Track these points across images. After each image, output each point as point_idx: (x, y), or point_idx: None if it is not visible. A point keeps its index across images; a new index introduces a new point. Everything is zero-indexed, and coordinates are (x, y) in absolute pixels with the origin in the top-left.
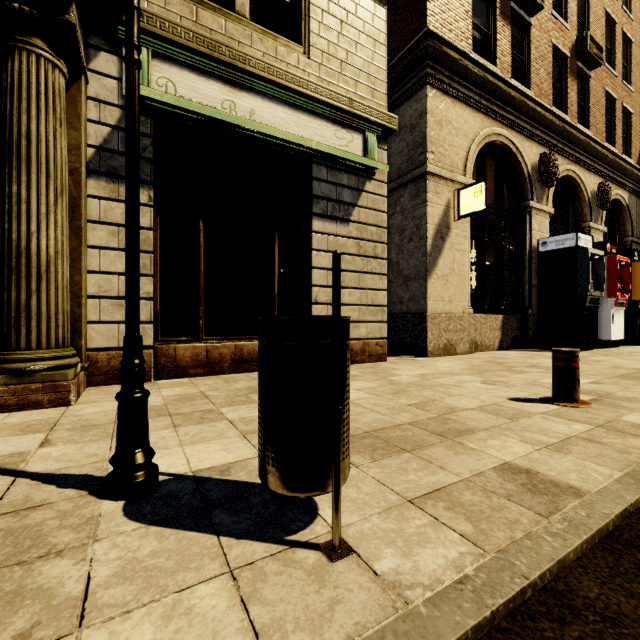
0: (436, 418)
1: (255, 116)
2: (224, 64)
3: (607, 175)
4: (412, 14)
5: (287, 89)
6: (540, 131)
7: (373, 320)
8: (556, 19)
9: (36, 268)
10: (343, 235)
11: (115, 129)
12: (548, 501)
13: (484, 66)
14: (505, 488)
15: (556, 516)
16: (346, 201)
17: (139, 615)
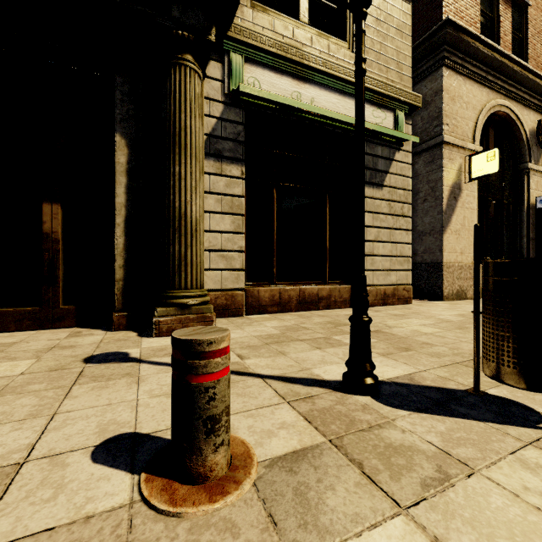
0: None
1: (314, 103)
2: (294, 63)
3: None
4: (427, 6)
5: (338, 79)
6: (537, 100)
7: (401, 269)
8: None
9: (190, 228)
10: (378, 198)
11: (219, 120)
12: None
13: (493, 46)
14: None
15: None
16: (380, 169)
17: (505, 465)
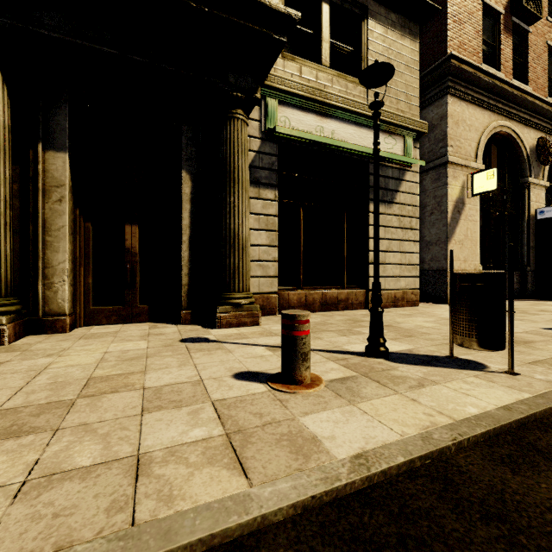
0: None
1: (335, 134)
2: (317, 102)
3: None
4: (433, 40)
5: (355, 113)
6: (537, 119)
7: (409, 275)
8: (551, 23)
9: (241, 245)
10: (389, 213)
11: (257, 153)
12: None
13: (493, 75)
14: None
15: None
16: (391, 188)
17: (454, 382)
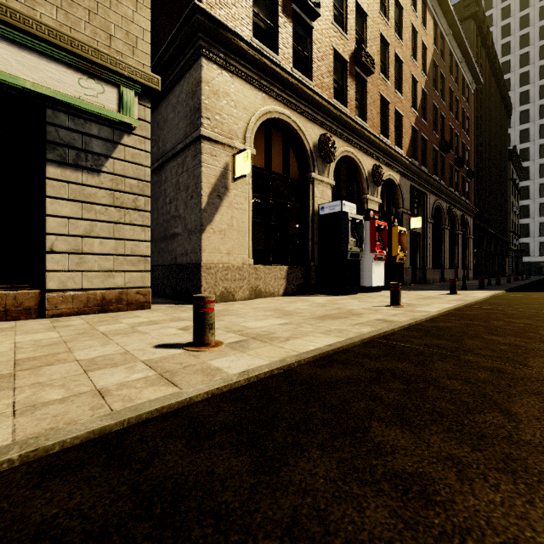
0: None
1: None
2: None
3: (382, 159)
4: None
5: (2, 22)
6: (321, 116)
7: (133, 270)
8: (337, 29)
9: None
10: (92, 185)
11: None
12: None
13: (259, 50)
14: None
15: None
16: (96, 151)
17: None
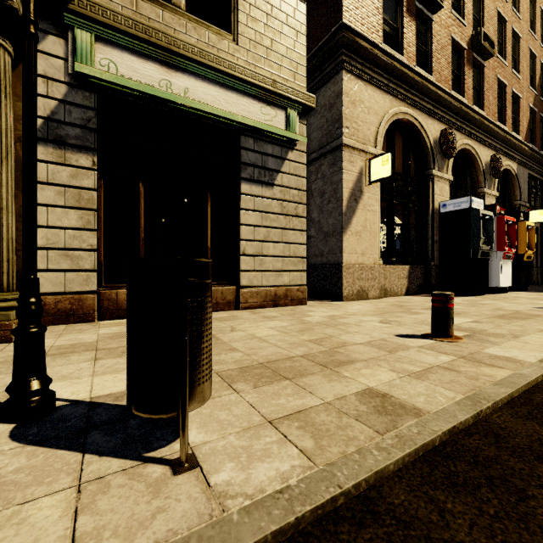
0: (326, 351)
1: (189, 93)
2: (161, 48)
3: (499, 149)
4: (330, 10)
5: (218, 71)
6: (441, 111)
7: (295, 269)
8: (455, 17)
9: None
10: (268, 197)
11: (62, 102)
12: (390, 420)
13: (391, 55)
14: (358, 410)
15: (391, 433)
16: (271, 168)
17: None
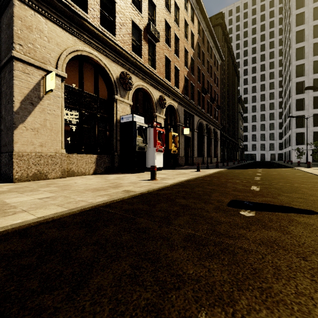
0: None
1: None
2: None
3: (166, 93)
4: None
5: None
6: (122, 60)
7: None
8: (134, 8)
9: None
10: None
11: None
12: None
13: (68, 5)
14: None
15: None
16: None
17: None
